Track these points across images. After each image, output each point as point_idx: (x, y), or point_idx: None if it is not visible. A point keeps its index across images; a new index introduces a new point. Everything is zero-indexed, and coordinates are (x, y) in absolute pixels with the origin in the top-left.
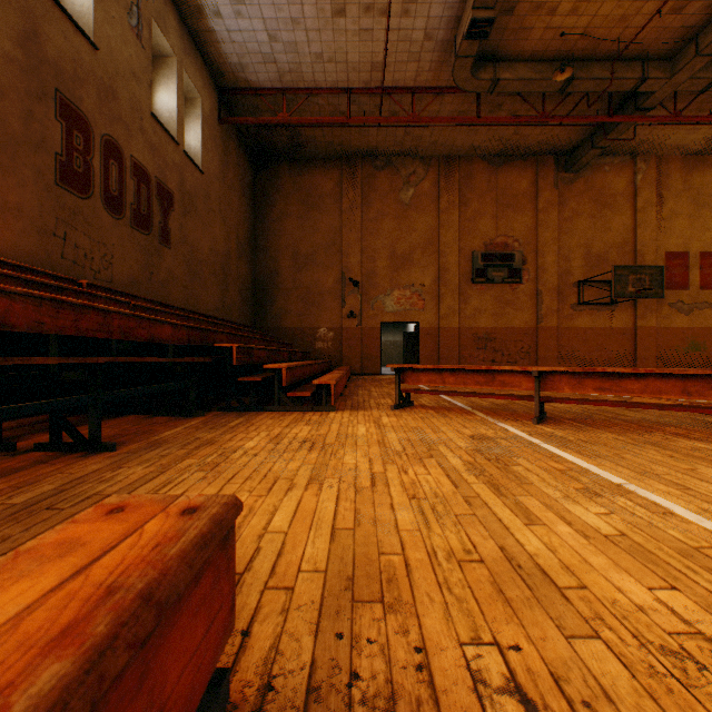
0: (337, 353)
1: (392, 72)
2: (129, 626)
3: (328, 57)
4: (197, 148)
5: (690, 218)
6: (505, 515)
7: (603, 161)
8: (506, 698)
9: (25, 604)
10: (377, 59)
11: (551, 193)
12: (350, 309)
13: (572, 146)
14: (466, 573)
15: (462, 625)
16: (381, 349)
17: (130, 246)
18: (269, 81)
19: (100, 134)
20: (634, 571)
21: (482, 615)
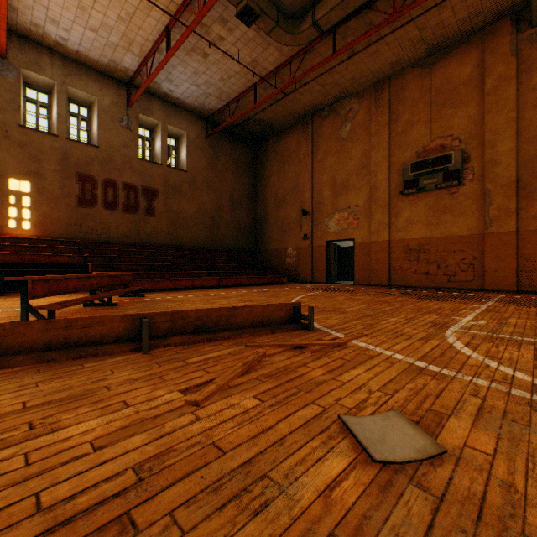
0: (298, 266)
1: (265, 61)
2: None
3: (226, 77)
4: (185, 159)
5: None
6: None
7: None
8: None
9: None
10: (248, 61)
11: (505, 64)
12: (305, 233)
13: None
14: None
15: None
16: (326, 263)
17: (122, 221)
18: (219, 104)
19: (102, 180)
20: None
21: None
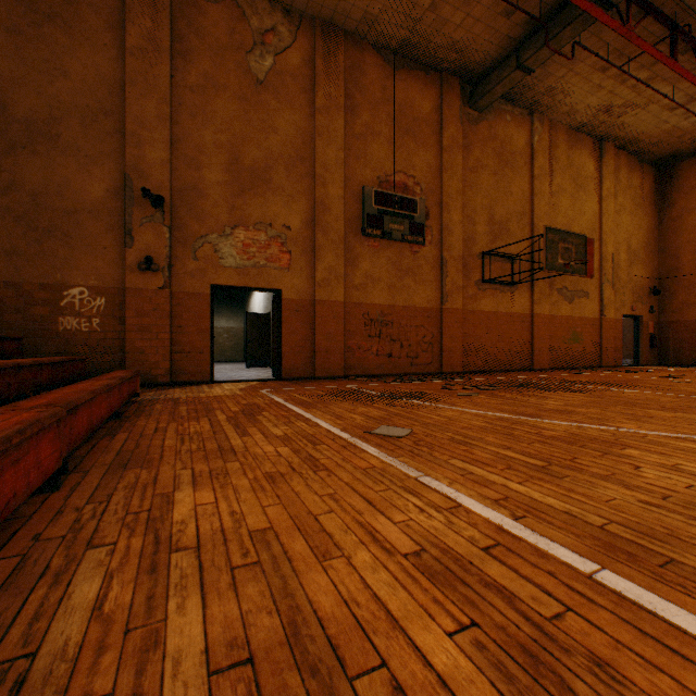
0: (115, 341)
1: None
2: None
3: None
4: None
5: (572, 198)
6: None
7: (505, 108)
8: None
9: None
10: None
11: (457, 128)
12: (147, 254)
13: (484, 68)
14: None
15: None
16: (211, 336)
17: None
18: None
19: None
20: None
21: None
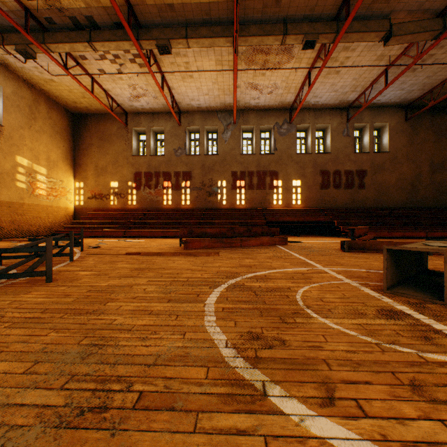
0: None
1: None
2: None
3: (431, 74)
4: (386, 143)
5: None
6: (292, 240)
7: None
8: None
9: None
10: None
11: None
12: None
13: None
14: None
15: None
16: None
17: (343, 194)
18: (420, 93)
19: (332, 171)
20: None
21: None
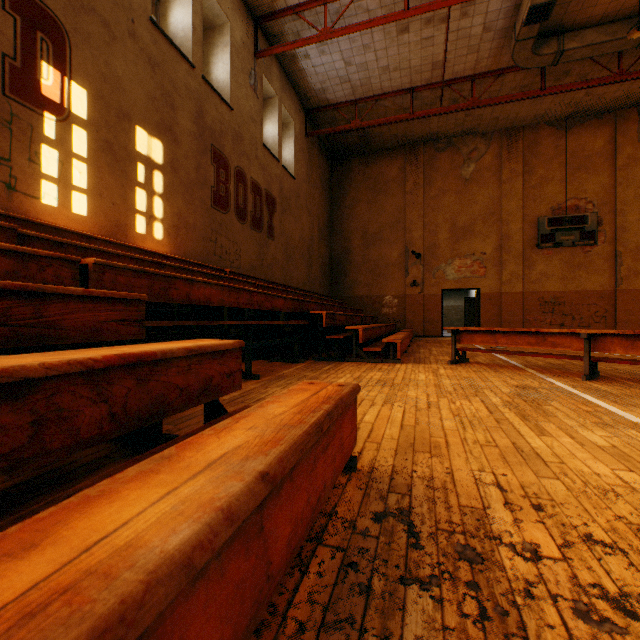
0: (401, 317)
1: (451, 67)
2: (340, 404)
3: (393, 67)
4: (290, 160)
5: None
6: (523, 430)
7: None
8: (491, 487)
9: (306, 397)
10: (437, 59)
11: (633, 147)
12: (413, 279)
13: None
14: (484, 449)
15: (474, 465)
16: (441, 314)
17: (250, 242)
18: (344, 97)
19: (234, 167)
20: (607, 462)
21: (488, 464)
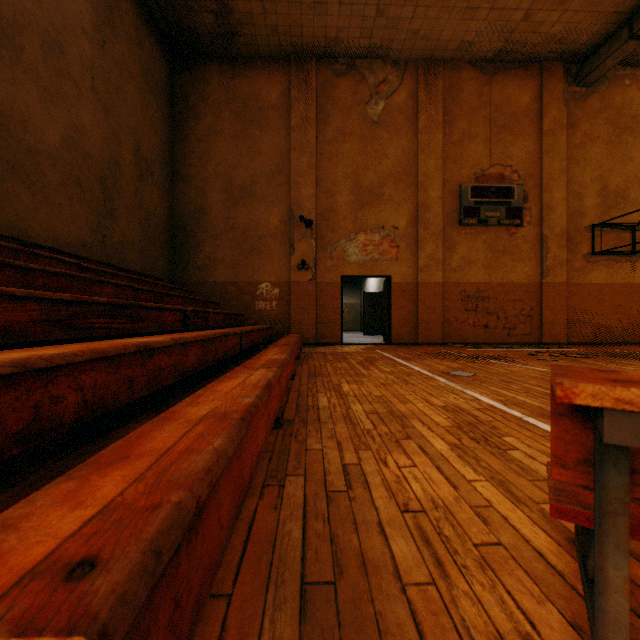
0: (284, 316)
1: None
2: None
3: None
4: None
5: None
6: None
7: (623, 73)
8: None
9: None
10: None
11: (559, 110)
12: (302, 258)
13: (591, 46)
14: None
15: None
16: (341, 311)
17: None
18: None
19: None
20: None
21: None
